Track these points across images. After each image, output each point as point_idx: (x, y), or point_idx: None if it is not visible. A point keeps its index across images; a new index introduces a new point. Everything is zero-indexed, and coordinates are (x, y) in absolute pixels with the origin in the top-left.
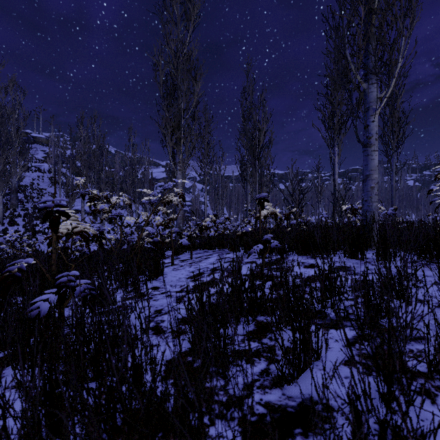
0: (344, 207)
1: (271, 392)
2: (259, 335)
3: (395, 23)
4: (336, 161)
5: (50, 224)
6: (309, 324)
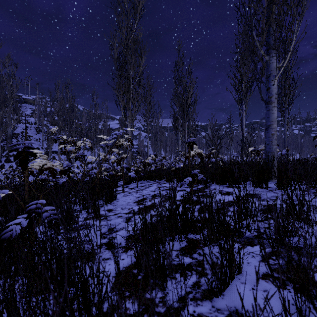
0: (250, 149)
1: (203, 304)
2: (190, 250)
3: (290, 10)
4: (244, 115)
5: (20, 162)
6: (232, 245)
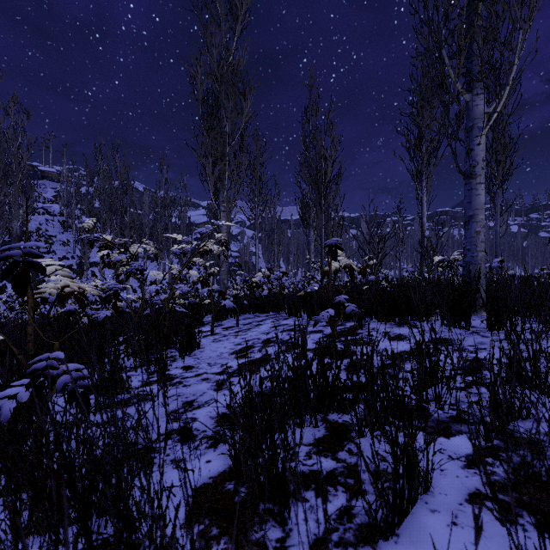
0: (437, 259)
1: None
2: (333, 445)
3: (510, 12)
4: (424, 200)
5: (13, 282)
6: (413, 439)
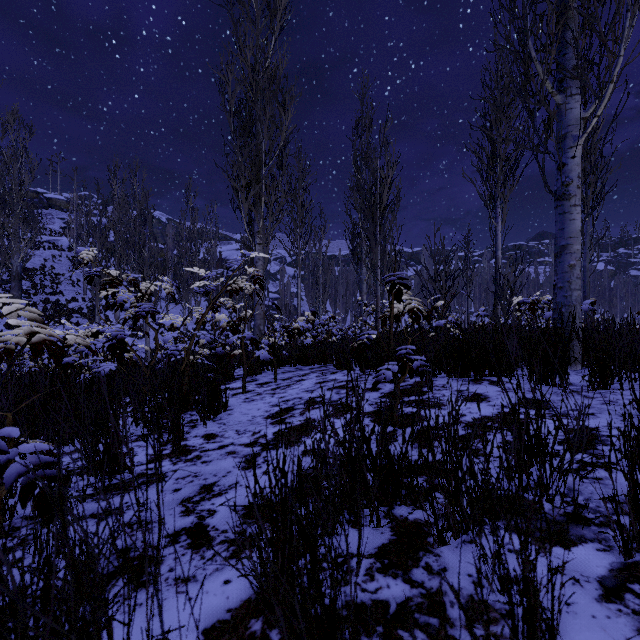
0: (516, 300)
1: None
2: (403, 557)
3: None
4: (499, 230)
5: None
6: (535, 567)
